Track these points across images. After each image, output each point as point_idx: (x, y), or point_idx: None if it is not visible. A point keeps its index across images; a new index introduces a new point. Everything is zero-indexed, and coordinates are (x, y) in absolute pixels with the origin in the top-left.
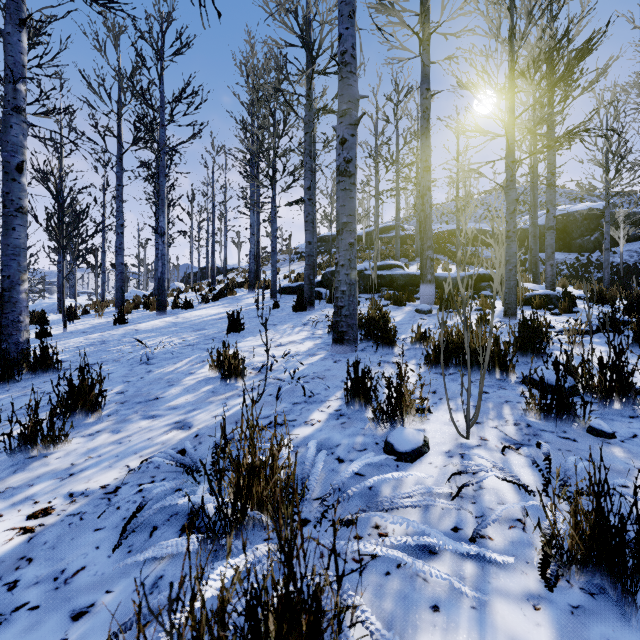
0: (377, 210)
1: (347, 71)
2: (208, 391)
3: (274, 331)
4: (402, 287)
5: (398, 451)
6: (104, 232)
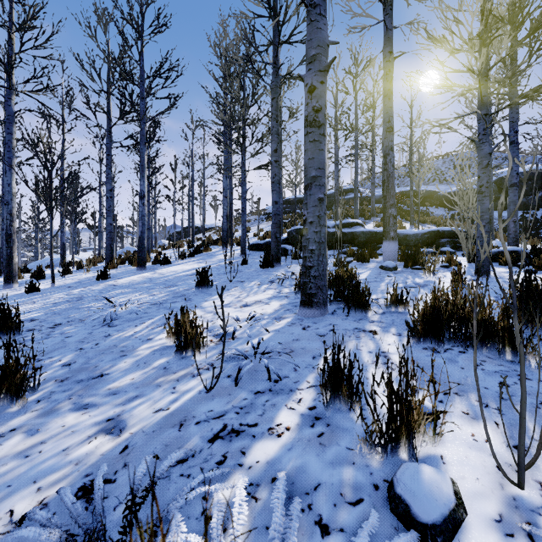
0: (337, 174)
1: (316, 13)
2: (160, 367)
3: (241, 288)
4: (363, 244)
5: (419, 520)
6: (100, 197)
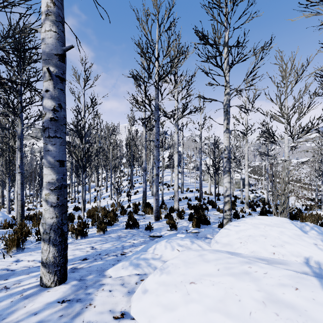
0: None
1: None
2: None
3: None
4: None
5: None
6: None
